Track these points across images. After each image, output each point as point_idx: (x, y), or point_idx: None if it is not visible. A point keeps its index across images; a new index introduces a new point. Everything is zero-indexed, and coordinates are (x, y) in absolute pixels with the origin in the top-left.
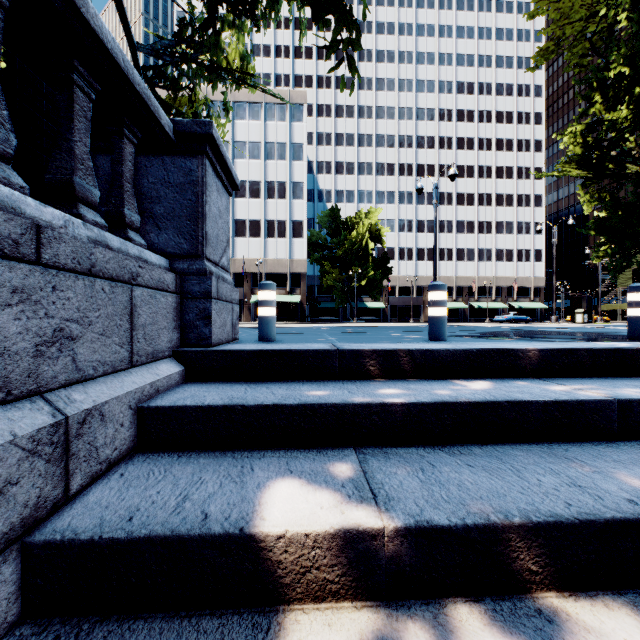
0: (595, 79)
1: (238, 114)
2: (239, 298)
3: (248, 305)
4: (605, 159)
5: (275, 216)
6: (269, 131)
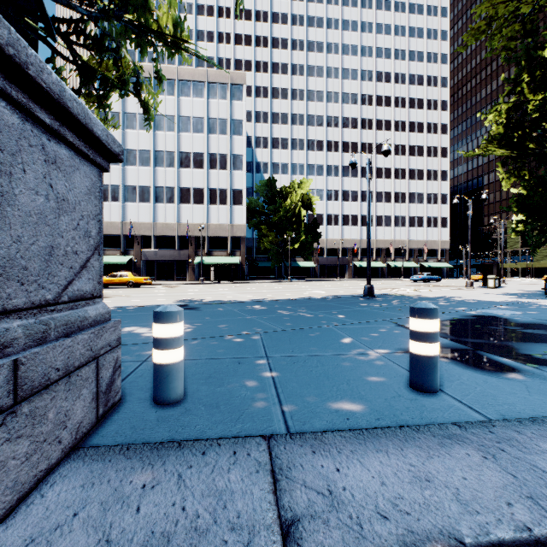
0: (525, 61)
1: (183, 91)
2: (184, 259)
3: (192, 265)
4: (527, 139)
5: (217, 185)
6: (211, 108)
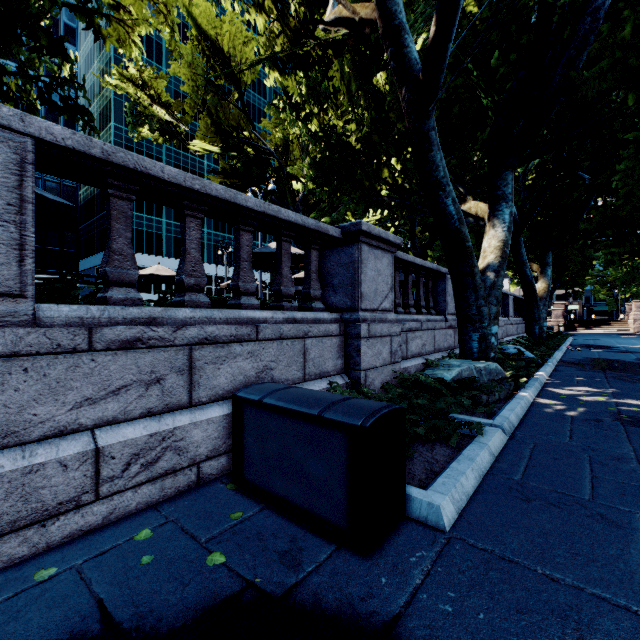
0: None
1: None
2: None
3: None
4: None
5: None
6: None
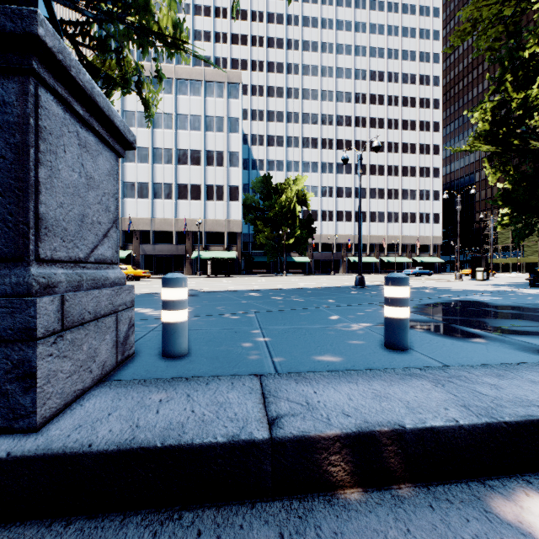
0: (508, 60)
1: (181, 90)
2: (181, 254)
3: (190, 260)
4: (511, 136)
5: (214, 181)
6: (208, 106)
